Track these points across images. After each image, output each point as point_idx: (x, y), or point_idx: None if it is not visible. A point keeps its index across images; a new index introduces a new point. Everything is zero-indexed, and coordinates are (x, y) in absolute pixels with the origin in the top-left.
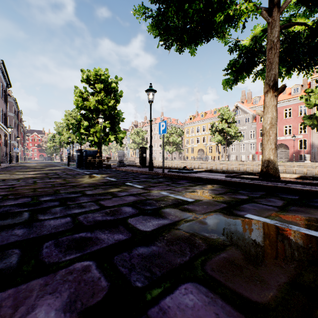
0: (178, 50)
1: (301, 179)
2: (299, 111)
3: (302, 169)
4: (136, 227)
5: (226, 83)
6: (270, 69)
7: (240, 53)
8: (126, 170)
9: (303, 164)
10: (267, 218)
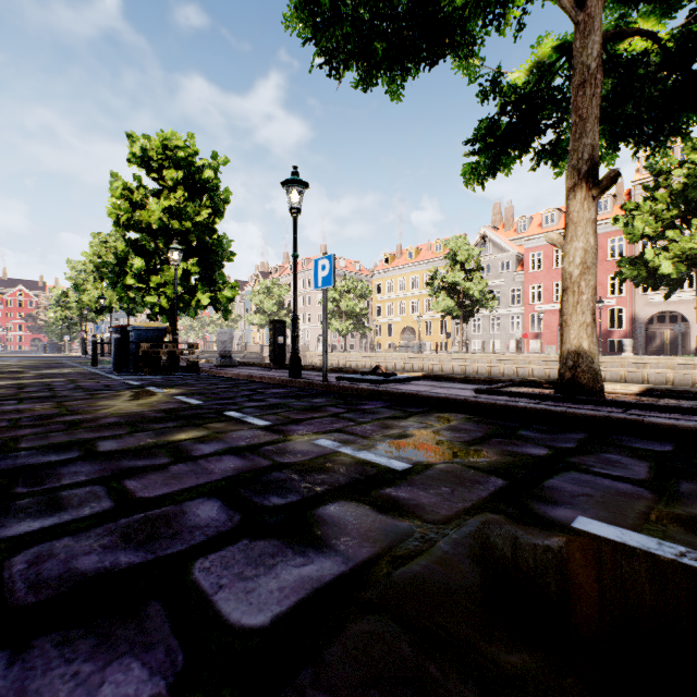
0: (362, 81)
1: (652, 397)
2: (609, 249)
3: (618, 369)
4: (216, 609)
5: (471, 172)
6: (581, 134)
7: (504, 102)
8: (236, 375)
9: (620, 359)
10: (643, 532)
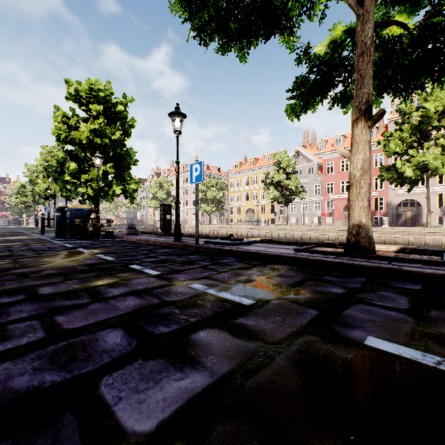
0: (221, 48)
1: (404, 253)
2: (374, 161)
3: (380, 235)
4: (115, 418)
5: (291, 110)
6: (361, 86)
7: (312, 65)
8: (139, 240)
9: (381, 229)
10: (411, 347)
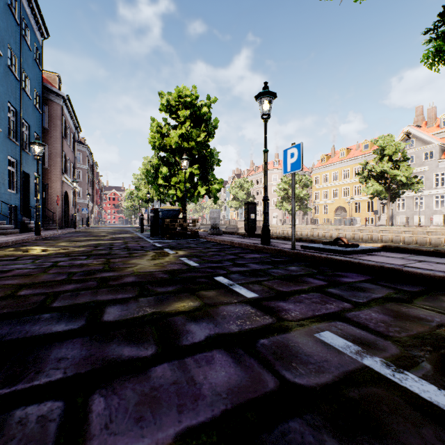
0: None
1: None
2: None
3: None
4: None
5: (435, 54)
6: None
7: None
8: (222, 241)
9: None
10: None
